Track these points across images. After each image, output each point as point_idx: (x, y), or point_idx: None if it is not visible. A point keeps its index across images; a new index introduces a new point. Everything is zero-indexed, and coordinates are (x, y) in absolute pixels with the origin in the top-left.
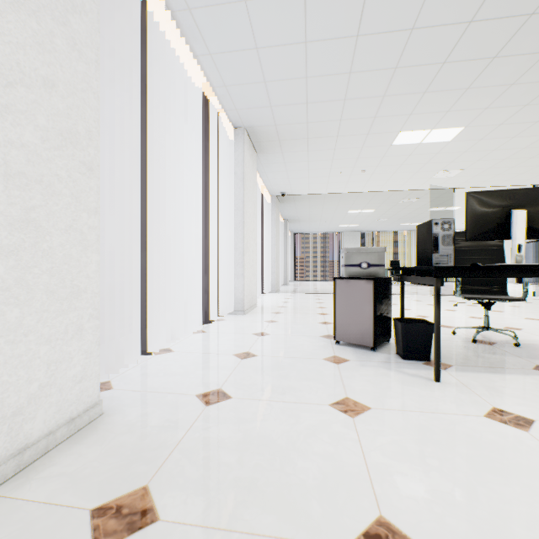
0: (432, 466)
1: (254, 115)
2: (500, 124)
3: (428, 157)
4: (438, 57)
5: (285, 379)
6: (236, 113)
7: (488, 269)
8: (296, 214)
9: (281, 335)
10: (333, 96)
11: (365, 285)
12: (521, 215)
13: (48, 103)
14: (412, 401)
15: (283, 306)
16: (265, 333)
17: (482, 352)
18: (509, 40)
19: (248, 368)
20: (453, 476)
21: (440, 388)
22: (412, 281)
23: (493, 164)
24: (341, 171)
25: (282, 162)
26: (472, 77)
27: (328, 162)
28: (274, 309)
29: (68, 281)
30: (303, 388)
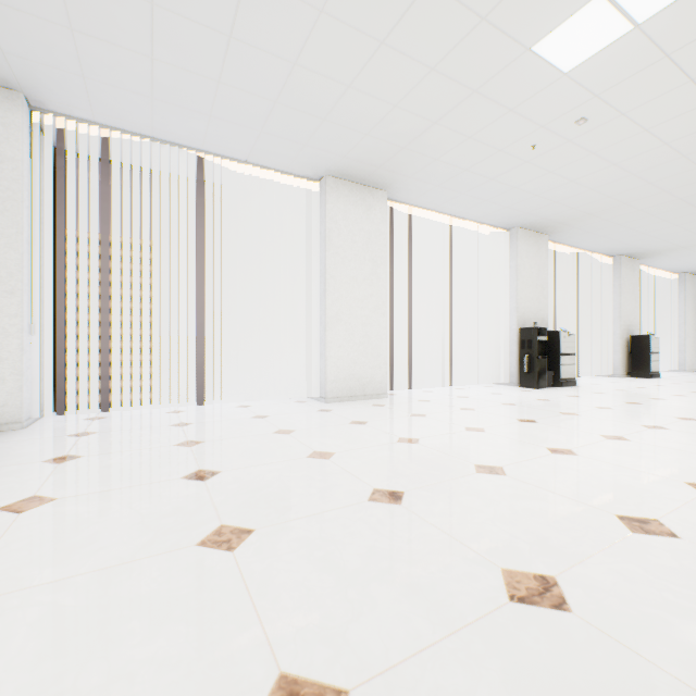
0: None
1: None
2: None
3: None
4: None
5: None
6: None
7: None
8: None
9: None
10: None
11: None
12: None
13: (693, 326)
14: None
15: None
16: None
17: None
18: None
19: None
20: None
21: None
22: None
23: None
24: None
25: None
26: None
27: None
28: None
29: (695, 350)
30: None
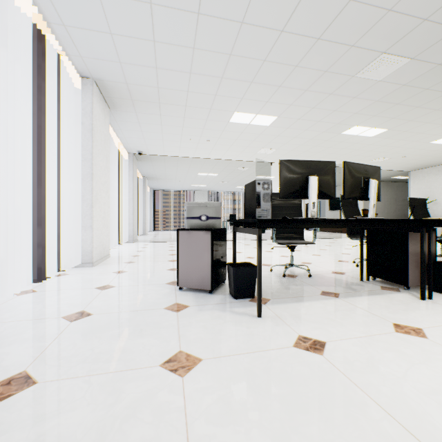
0: (253, 421)
1: (103, 68)
2: (299, 119)
3: (254, 136)
4: (261, 54)
5: (118, 340)
6: (81, 60)
7: (294, 221)
8: (153, 172)
9: (127, 286)
10: (181, 67)
11: (205, 236)
12: (315, 180)
13: None
14: (239, 342)
15: (137, 256)
16: (110, 285)
17: (290, 284)
18: (305, 55)
19: (76, 333)
20: (271, 428)
21: (262, 324)
22: (241, 232)
23: (294, 148)
24: (191, 138)
25: (137, 122)
26: (282, 78)
27: (179, 129)
28: (128, 259)
29: None
30: (136, 349)
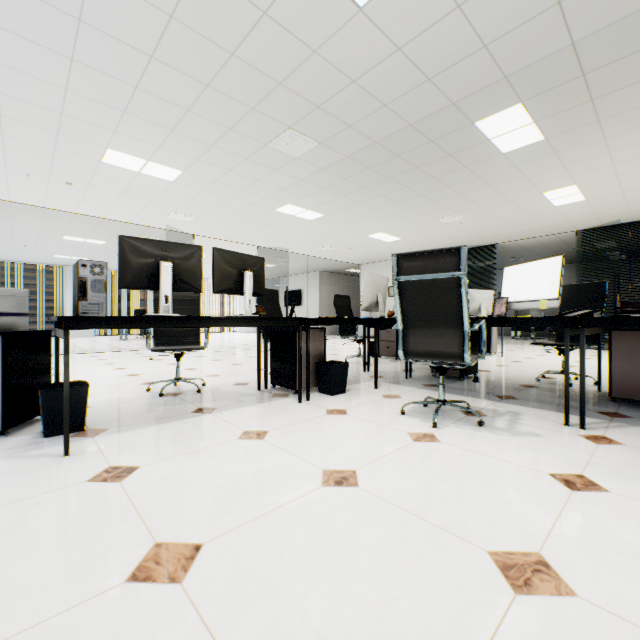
0: None
1: None
2: (215, 181)
3: (155, 193)
4: (128, 77)
5: None
6: None
7: (125, 319)
8: None
9: None
10: None
11: None
12: (168, 267)
13: None
14: None
15: None
16: None
17: (161, 405)
18: (197, 100)
19: None
20: None
21: (63, 463)
22: (58, 335)
23: (222, 219)
24: (29, 173)
25: None
26: (173, 120)
27: None
28: None
29: None
30: None
